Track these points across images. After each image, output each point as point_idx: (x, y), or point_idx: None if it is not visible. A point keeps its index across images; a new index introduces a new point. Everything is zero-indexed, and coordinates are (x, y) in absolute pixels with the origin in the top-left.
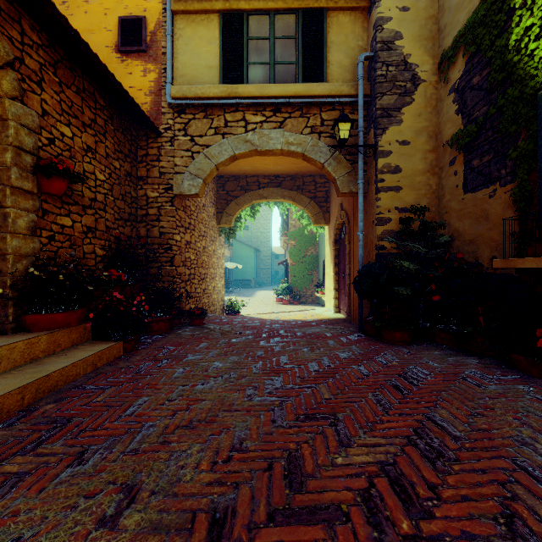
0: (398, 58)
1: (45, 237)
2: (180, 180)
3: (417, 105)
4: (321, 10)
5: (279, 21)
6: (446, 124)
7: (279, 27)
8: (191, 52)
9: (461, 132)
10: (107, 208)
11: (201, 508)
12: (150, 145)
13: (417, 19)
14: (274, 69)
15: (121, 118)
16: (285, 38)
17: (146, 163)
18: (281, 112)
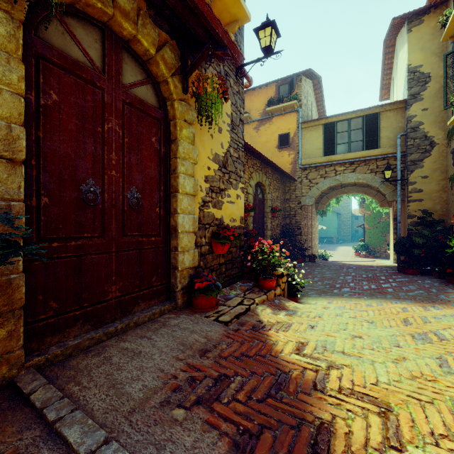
0: (421, 135)
1: (271, 230)
2: (304, 199)
3: (433, 157)
4: (376, 113)
5: (352, 122)
6: (449, 167)
7: (352, 125)
8: (309, 143)
9: (452, 176)
10: (280, 215)
11: (334, 285)
12: (291, 185)
13: (433, 113)
14: (350, 145)
15: (282, 179)
16: (356, 130)
17: (290, 193)
18: (354, 164)
